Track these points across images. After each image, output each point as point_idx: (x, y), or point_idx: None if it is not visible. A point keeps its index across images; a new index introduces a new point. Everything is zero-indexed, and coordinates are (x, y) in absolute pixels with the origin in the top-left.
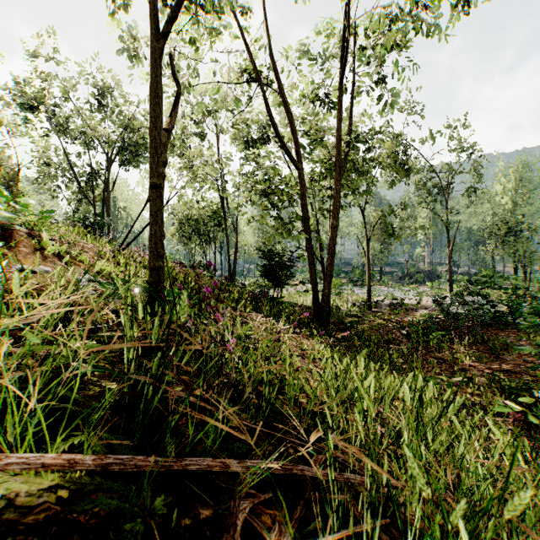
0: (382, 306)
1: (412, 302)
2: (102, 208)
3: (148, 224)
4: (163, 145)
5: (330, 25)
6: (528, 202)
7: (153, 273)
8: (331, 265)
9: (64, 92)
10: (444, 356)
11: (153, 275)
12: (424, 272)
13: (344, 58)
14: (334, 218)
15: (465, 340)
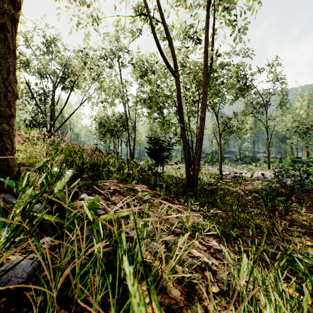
0: (229, 178)
1: (247, 175)
2: (50, 116)
3: (67, 119)
4: None
5: None
6: None
7: None
8: (200, 147)
9: (25, 41)
10: (289, 217)
11: None
12: (250, 157)
13: None
14: (202, 112)
15: (302, 204)
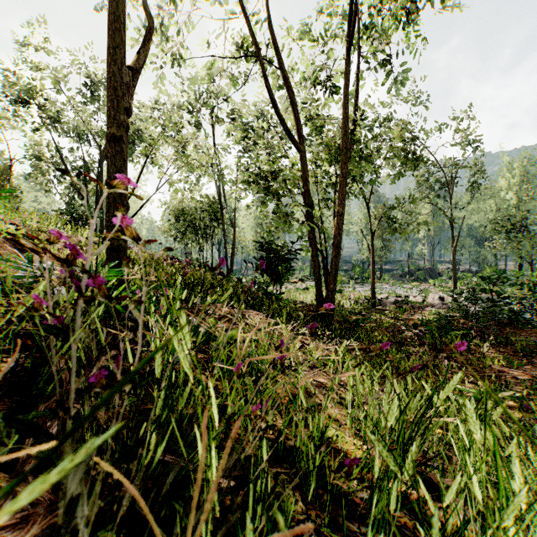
0: (387, 304)
1: (417, 299)
2: (95, 203)
3: (136, 213)
4: (125, 85)
5: (333, 3)
6: (533, 197)
7: (111, 256)
8: (336, 257)
9: (55, 81)
10: (465, 359)
11: (111, 258)
12: (425, 269)
13: (352, 26)
14: (340, 204)
15: (487, 341)
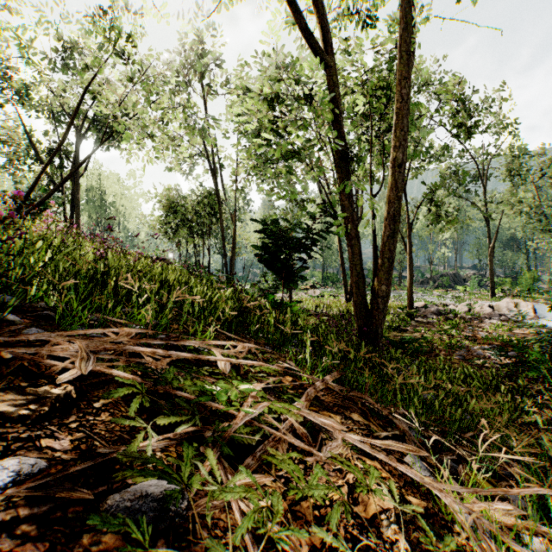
0: (427, 314)
1: (461, 309)
2: (71, 194)
3: (69, 175)
4: None
5: None
6: None
7: None
8: (391, 238)
9: (19, 45)
10: None
11: None
12: (449, 275)
13: None
14: (399, 147)
15: None
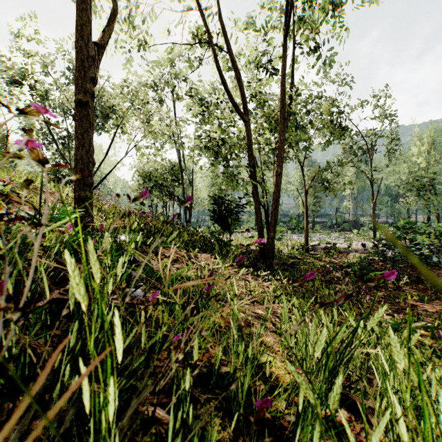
0: (318, 249)
1: (343, 246)
2: None
3: (108, 173)
4: (91, 58)
5: None
6: (439, 161)
7: (78, 205)
8: (275, 210)
9: (43, 65)
10: (383, 295)
11: (78, 207)
12: (350, 221)
13: (288, 16)
14: (279, 166)
15: (402, 280)
